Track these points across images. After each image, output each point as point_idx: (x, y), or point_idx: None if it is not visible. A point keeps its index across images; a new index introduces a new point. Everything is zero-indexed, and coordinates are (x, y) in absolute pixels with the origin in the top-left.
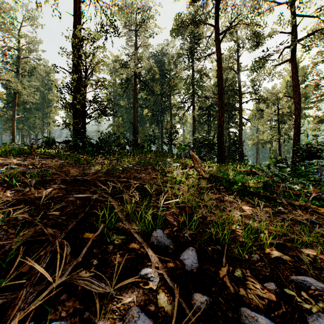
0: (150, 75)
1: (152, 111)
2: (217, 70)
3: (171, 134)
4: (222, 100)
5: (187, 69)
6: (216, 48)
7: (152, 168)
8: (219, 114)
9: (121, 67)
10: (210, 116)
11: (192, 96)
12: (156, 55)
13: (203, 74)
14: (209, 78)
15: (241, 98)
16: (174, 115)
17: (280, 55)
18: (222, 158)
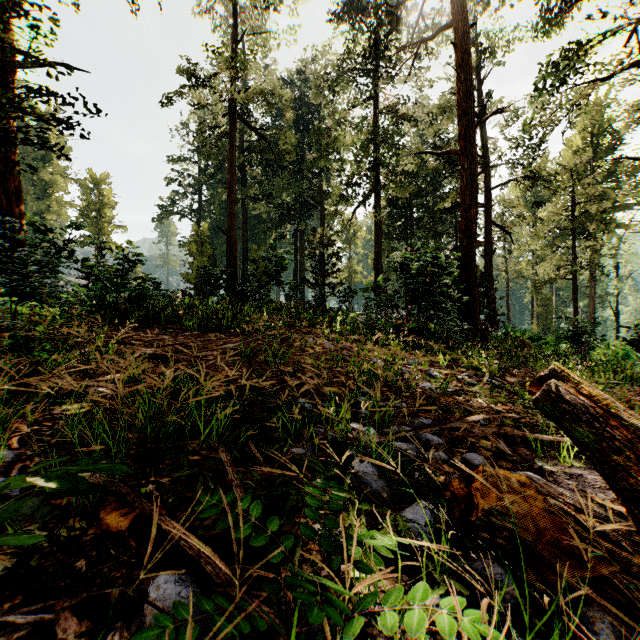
0: (274, 127)
1: (279, 209)
2: (457, 71)
3: (324, 261)
4: (473, 159)
5: (361, 102)
6: (454, 10)
7: (136, 540)
8: (464, 198)
9: (195, 85)
10: (411, 222)
11: (375, 169)
12: (288, 82)
13: (401, 116)
14: (415, 126)
15: (490, 177)
16: (330, 215)
17: (629, 38)
18: (474, 327)
